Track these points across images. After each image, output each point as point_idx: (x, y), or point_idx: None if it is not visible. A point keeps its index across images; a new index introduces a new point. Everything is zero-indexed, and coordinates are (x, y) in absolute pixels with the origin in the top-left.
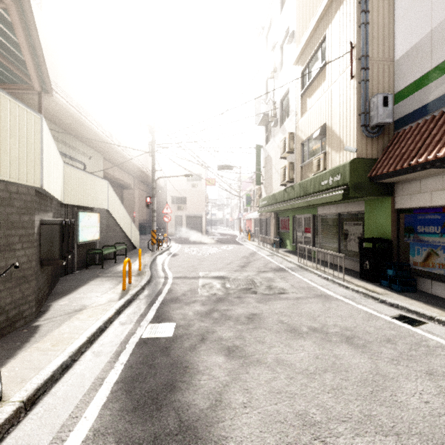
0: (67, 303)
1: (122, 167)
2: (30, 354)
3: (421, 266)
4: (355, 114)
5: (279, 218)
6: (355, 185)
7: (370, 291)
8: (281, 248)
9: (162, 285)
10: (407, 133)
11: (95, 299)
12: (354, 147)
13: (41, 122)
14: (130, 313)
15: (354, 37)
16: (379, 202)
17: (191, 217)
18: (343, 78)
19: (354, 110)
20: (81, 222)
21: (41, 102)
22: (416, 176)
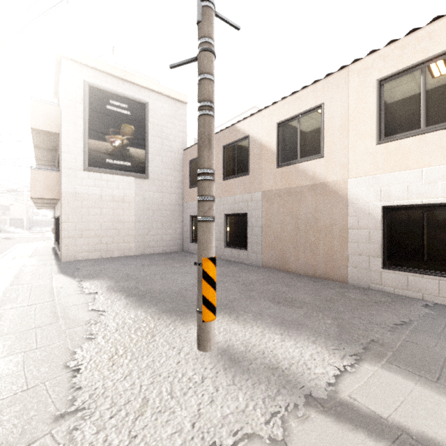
0: None
1: None
2: None
3: None
4: None
5: None
6: None
7: None
8: None
9: (3, 237)
10: None
11: None
12: None
13: None
14: None
15: None
16: None
17: (15, 220)
18: None
19: None
20: None
21: None
22: None
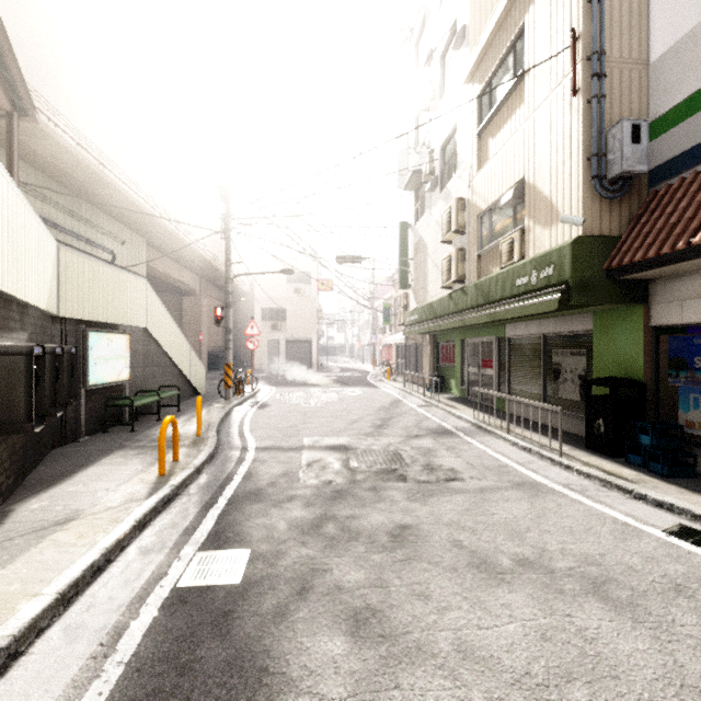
0: (45, 505)
1: (179, 260)
2: None
3: None
4: (581, 157)
5: (439, 344)
6: (582, 283)
7: (612, 476)
8: (441, 393)
9: (235, 464)
10: (675, 189)
11: (103, 495)
12: (578, 217)
13: None
14: (165, 525)
15: (580, 19)
16: (621, 315)
17: (294, 343)
18: (558, 96)
19: (578, 151)
20: (92, 349)
21: (12, 130)
22: (695, 266)
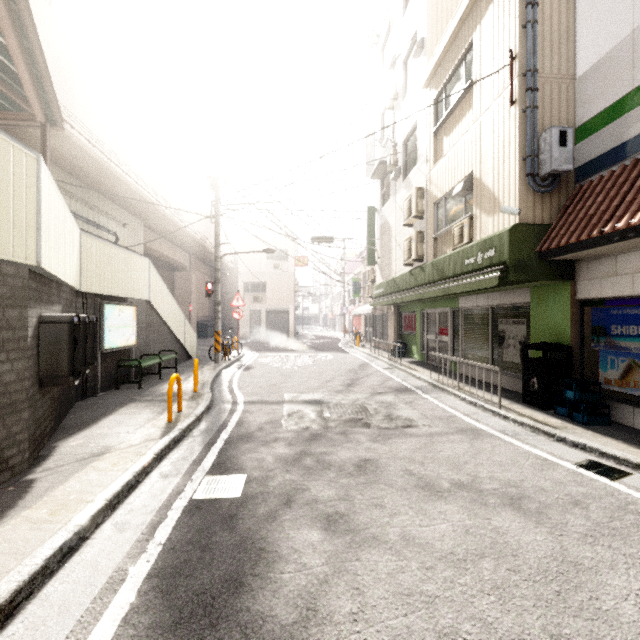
0: (81, 443)
1: (172, 240)
2: (14, 529)
3: (616, 386)
4: (517, 158)
5: (402, 314)
6: (517, 264)
7: (540, 423)
8: (404, 358)
9: (228, 414)
10: (595, 185)
11: (125, 436)
12: (515, 208)
13: (37, 165)
14: (177, 458)
15: (516, 42)
16: (553, 290)
17: (273, 313)
18: (499, 105)
19: (515, 152)
20: (107, 319)
21: (45, 139)
22: (610, 250)
